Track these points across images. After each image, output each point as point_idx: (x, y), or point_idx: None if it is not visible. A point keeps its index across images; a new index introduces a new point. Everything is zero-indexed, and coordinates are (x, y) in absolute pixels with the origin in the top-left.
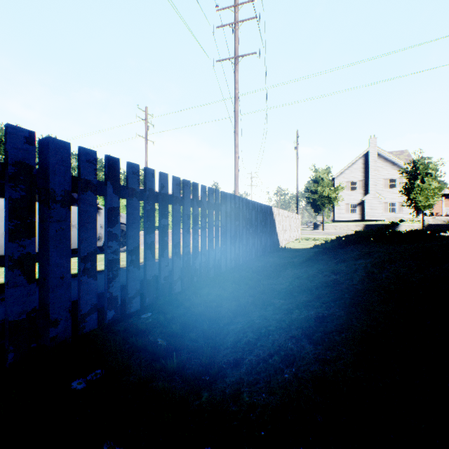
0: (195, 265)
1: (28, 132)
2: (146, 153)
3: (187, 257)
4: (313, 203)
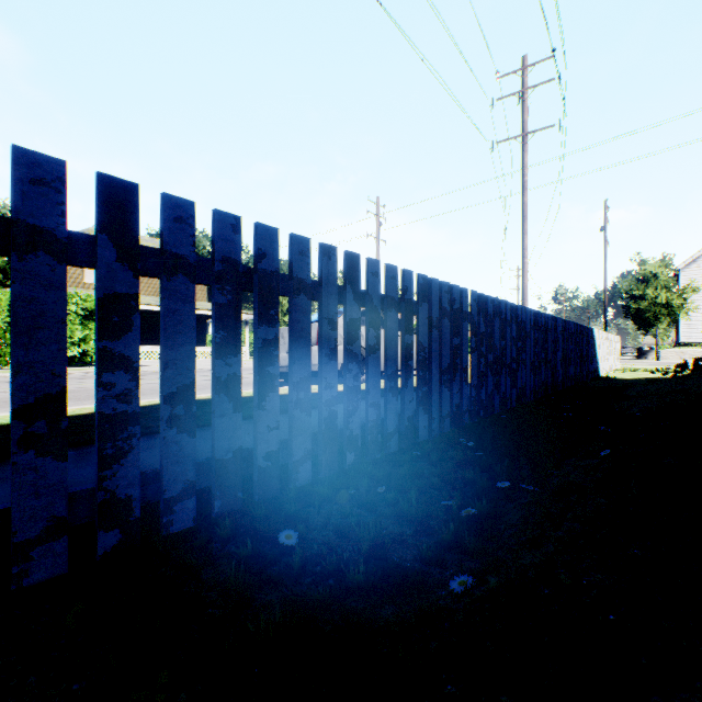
0: (554, 378)
1: (524, 308)
2: (377, 257)
3: (552, 371)
4: (636, 316)
